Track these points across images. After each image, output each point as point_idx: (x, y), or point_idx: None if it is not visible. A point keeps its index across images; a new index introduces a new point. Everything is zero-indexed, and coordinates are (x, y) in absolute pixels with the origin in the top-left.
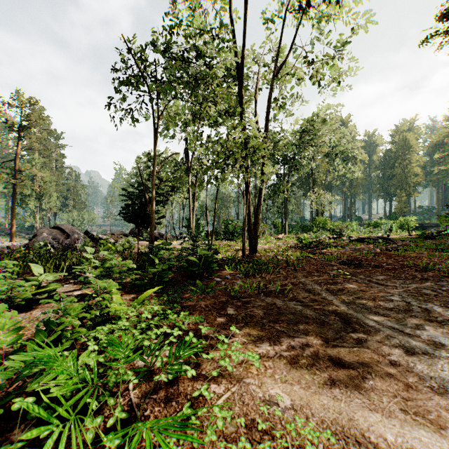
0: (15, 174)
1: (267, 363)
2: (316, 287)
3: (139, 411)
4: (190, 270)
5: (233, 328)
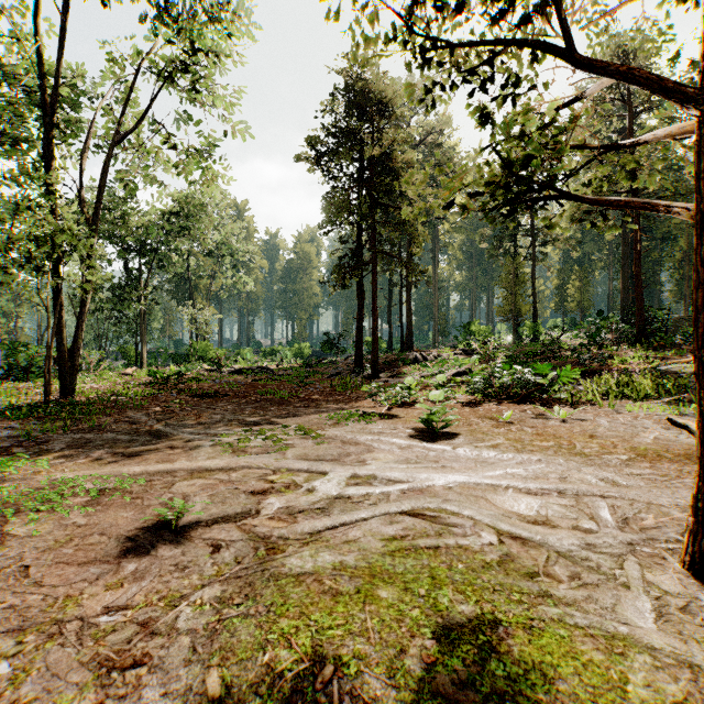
0: None
1: (60, 468)
2: (145, 419)
3: None
4: None
5: (23, 454)
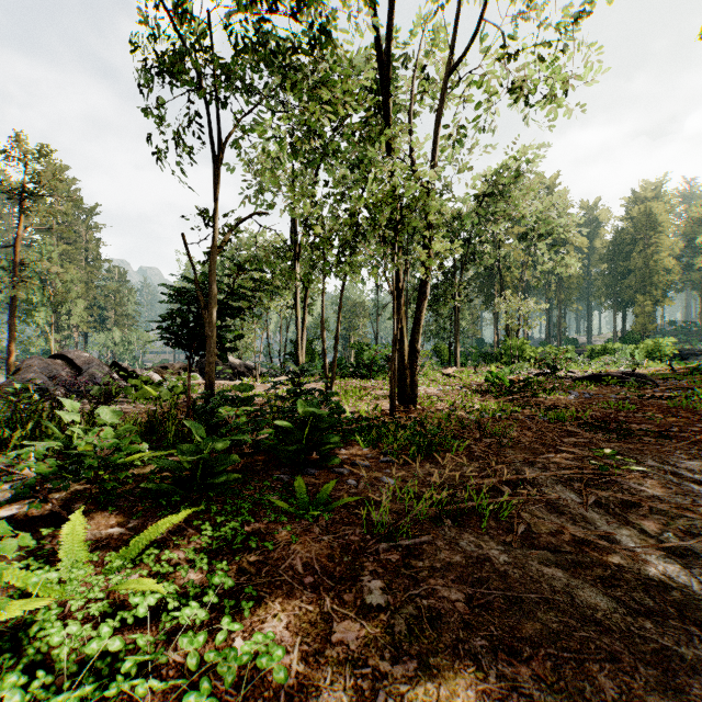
0: (14, 269)
1: None
2: (569, 497)
3: None
4: (281, 449)
5: None
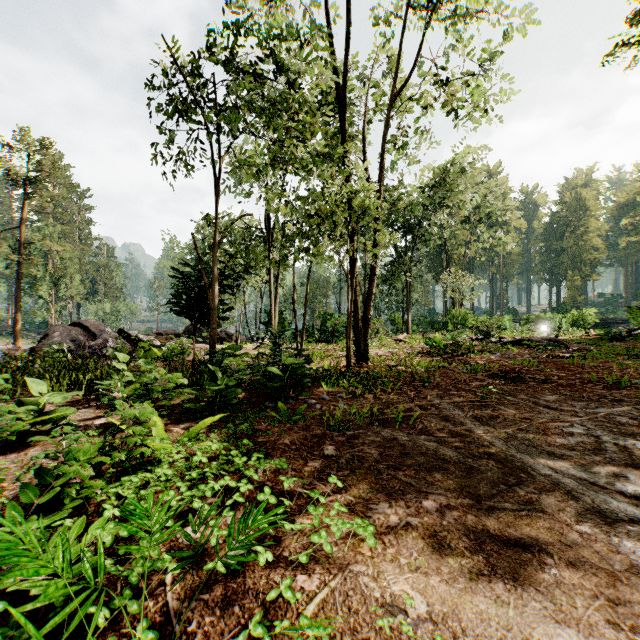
0: (20, 248)
1: (387, 538)
2: (457, 414)
3: (180, 623)
4: (269, 387)
5: (334, 479)
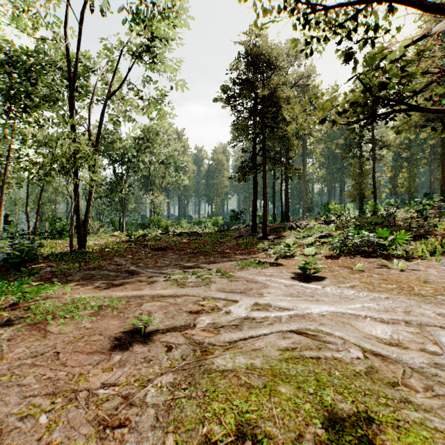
0: None
1: (77, 291)
2: (125, 263)
3: None
4: (11, 262)
5: (57, 282)
